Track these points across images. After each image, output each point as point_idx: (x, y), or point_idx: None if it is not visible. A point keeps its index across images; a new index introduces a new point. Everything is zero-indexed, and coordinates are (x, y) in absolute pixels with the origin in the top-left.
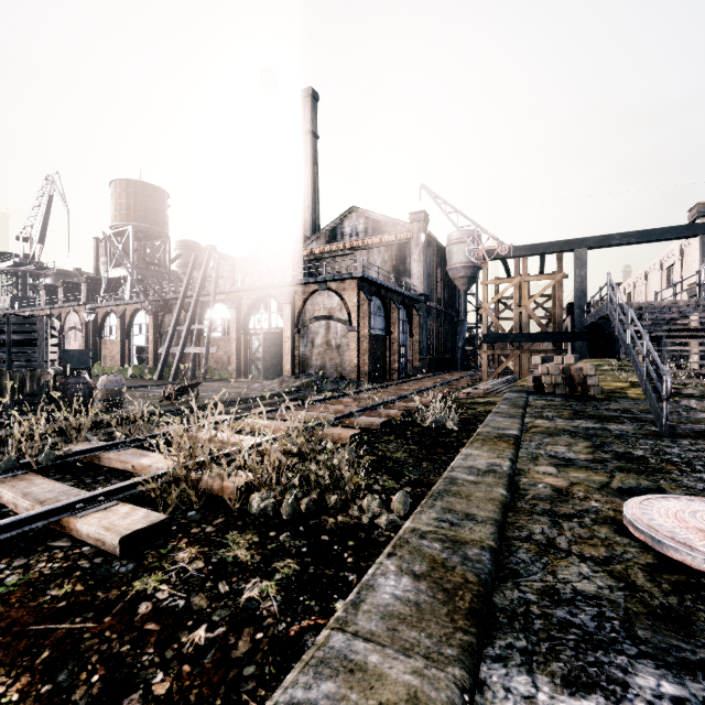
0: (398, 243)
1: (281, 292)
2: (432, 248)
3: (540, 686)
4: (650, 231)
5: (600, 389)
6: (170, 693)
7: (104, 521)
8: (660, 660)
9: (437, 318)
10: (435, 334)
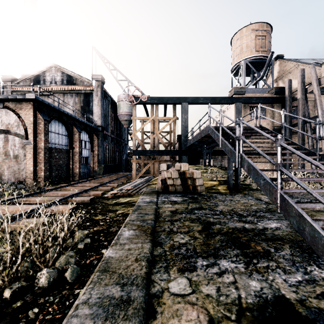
0: (84, 92)
1: None
2: (107, 100)
3: None
4: (215, 98)
5: (204, 187)
6: None
7: None
8: None
9: (111, 142)
10: (110, 151)
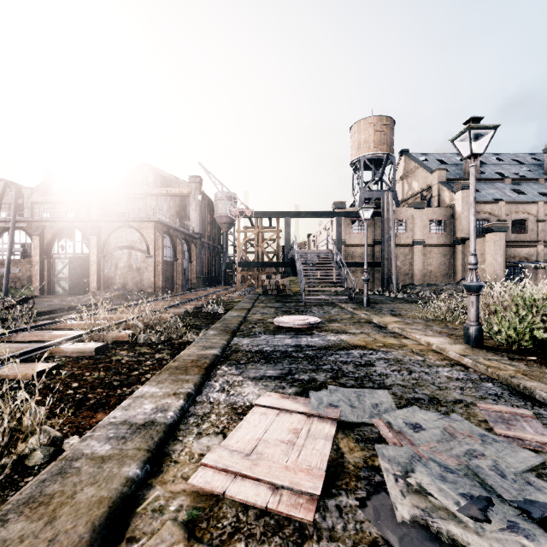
0: (180, 196)
1: (87, 225)
2: (205, 201)
3: (245, 339)
4: (317, 212)
5: (291, 291)
6: (150, 369)
7: (78, 346)
8: (268, 334)
9: (208, 250)
10: (207, 260)
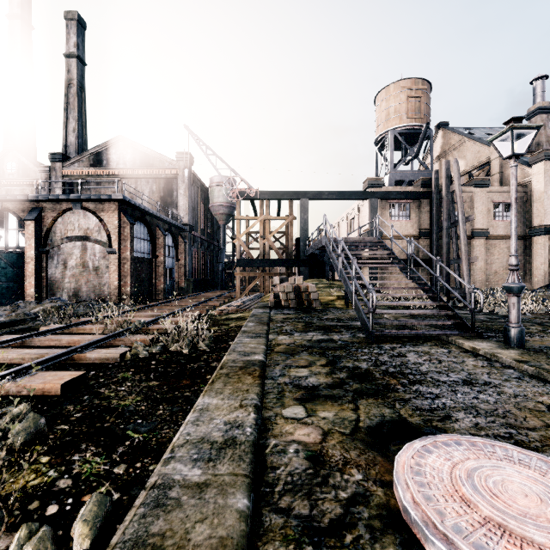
0: (165, 177)
1: (22, 207)
2: (197, 186)
3: None
4: (344, 192)
5: (320, 302)
6: None
7: None
8: None
9: (202, 246)
10: (200, 259)
